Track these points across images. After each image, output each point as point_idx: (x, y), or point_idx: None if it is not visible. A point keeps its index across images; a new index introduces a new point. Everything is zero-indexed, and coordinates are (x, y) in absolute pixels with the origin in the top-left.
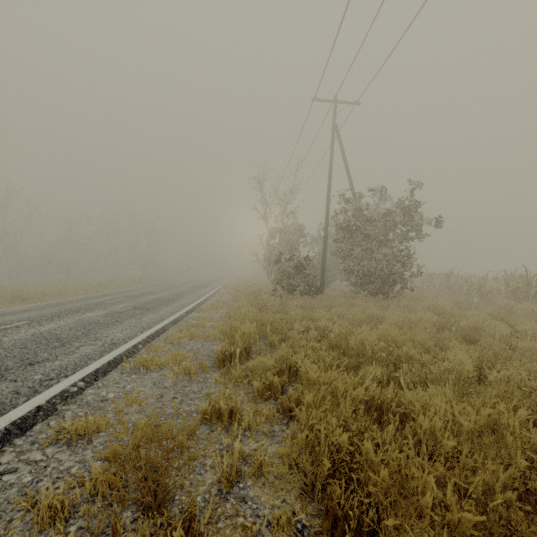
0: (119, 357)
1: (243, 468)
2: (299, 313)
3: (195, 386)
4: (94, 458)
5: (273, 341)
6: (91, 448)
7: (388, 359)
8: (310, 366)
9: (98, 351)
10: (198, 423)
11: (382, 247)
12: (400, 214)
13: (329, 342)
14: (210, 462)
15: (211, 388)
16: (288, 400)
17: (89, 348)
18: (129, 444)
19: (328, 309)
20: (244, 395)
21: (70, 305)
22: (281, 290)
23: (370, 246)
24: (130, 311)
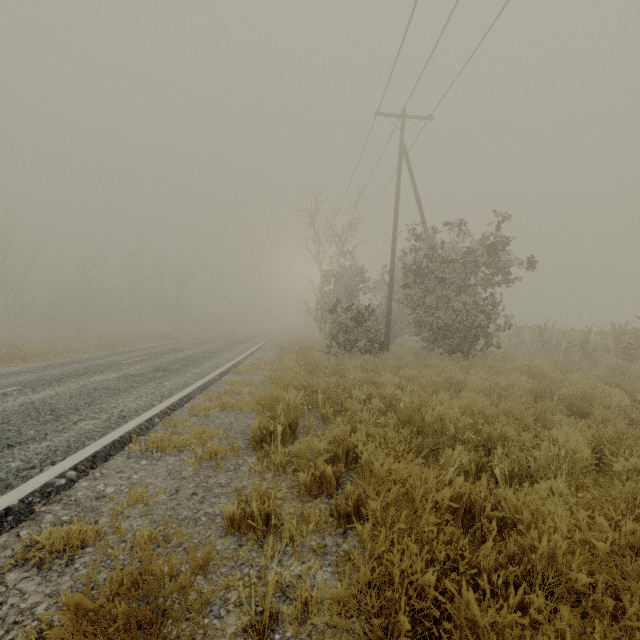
0: (127, 435)
1: (281, 607)
2: (360, 376)
3: (222, 476)
4: (72, 589)
5: (326, 413)
6: (70, 572)
7: (475, 439)
8: (374, 452)
9: (101, 428)
10: (222, 532)
11: (461, 295)
12: (484, 253)
13: (398, 416)
14: (234, 597)
15: (244, 480)
16: (345, 500)
17: (90, 423)
18: (101, 593)
19: (395, 370)
20: (287, 490)
21: (76, 366)
22: (337, 347)
23: (446, 292)
24: (149, 374)
